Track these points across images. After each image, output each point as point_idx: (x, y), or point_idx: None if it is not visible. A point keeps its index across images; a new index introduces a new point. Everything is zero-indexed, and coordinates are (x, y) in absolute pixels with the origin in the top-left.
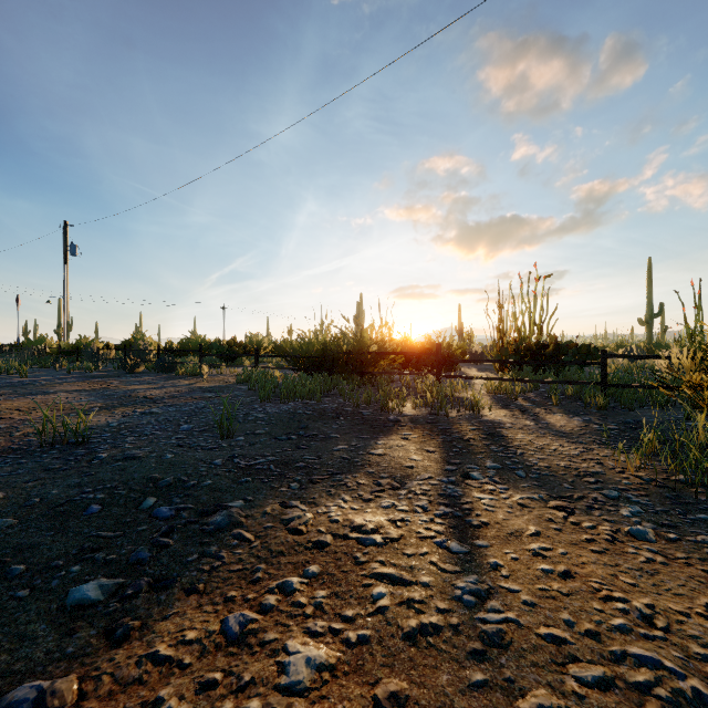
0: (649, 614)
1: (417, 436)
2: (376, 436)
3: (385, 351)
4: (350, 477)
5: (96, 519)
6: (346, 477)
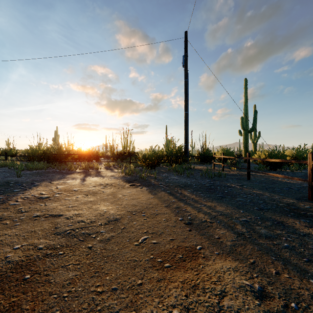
0: (103, 182)
1: (79, 174)
2: (67, 174)
3: (70, 154)
4: (62, 179)
5: (1, 187)
6: (61, 179)
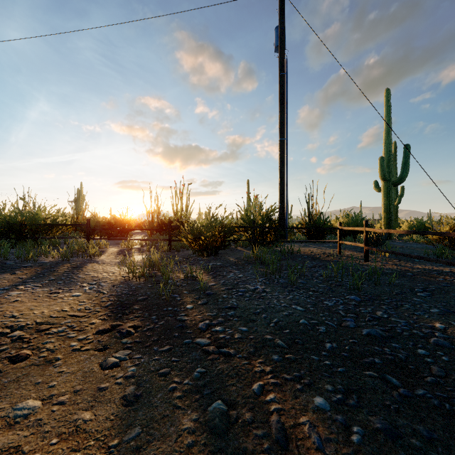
0: (17, 315)
1: (27, 272)
2: None
3: (57, 223)
4: None
5: None
6: None
